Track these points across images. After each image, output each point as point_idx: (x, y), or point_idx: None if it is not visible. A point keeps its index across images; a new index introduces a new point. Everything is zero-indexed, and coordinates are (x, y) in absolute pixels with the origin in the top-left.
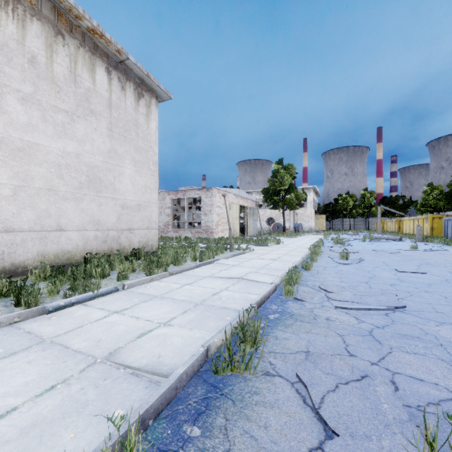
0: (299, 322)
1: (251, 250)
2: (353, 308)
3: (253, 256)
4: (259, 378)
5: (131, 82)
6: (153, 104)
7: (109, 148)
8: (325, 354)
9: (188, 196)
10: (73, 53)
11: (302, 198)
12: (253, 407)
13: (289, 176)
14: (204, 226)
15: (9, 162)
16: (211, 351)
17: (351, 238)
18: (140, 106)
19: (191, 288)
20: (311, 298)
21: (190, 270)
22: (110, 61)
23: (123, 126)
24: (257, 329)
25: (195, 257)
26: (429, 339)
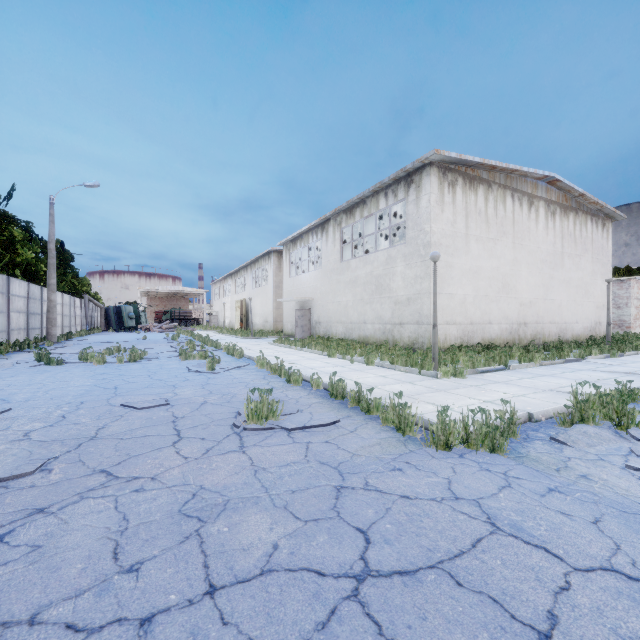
0: None
1: None
2: None
3: None
4: None
5: (600, 219)
6: (609, 227)
7: (591, 270)
8: None
9: None
10: (580, 220)
11: None
12: None
13: None
14: (616, 320)
15: (565, 289)
16: None
17: None
18: (604, 233)
19: None
20: None
21: None
22: (592, 213)
23: (596, 252)
24: None
25: None
26: None
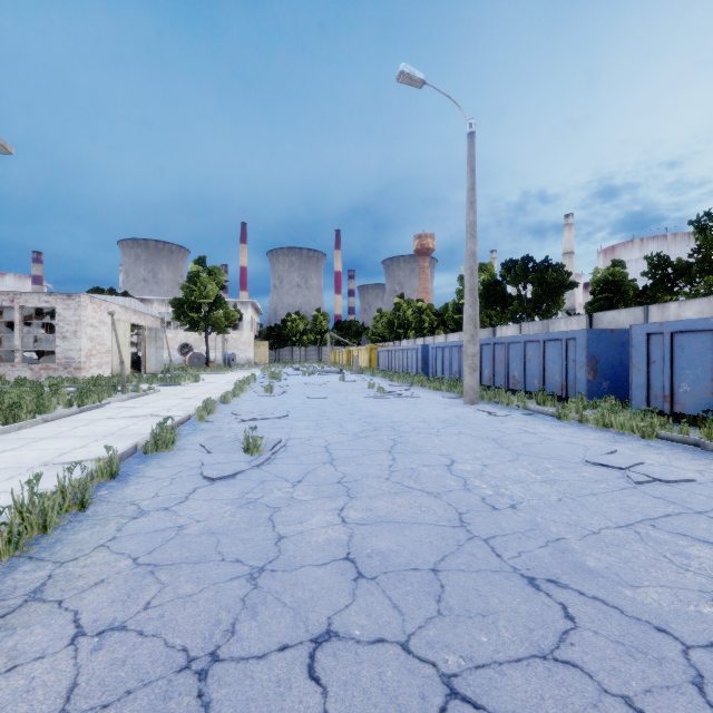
0: (207, 432)
1: (157, 391)
2: (250, 420)
3: (160, 397)
4: (176, 451)
5: None
6: None
7: None
8: (219, 436)
9: (22, 304)
10: None
11: (235, 317)
12: (173, 457)
13: (216, 284)
14: (62, 358)
15: None
16: (138, 448)
17: (294, 372)
18: None
19: (89, 428)
20: (222, 420)
21: (71, 416)
22: None
23: None
24: (174, 430)
25: (70, 402)
26: (287, 427)
